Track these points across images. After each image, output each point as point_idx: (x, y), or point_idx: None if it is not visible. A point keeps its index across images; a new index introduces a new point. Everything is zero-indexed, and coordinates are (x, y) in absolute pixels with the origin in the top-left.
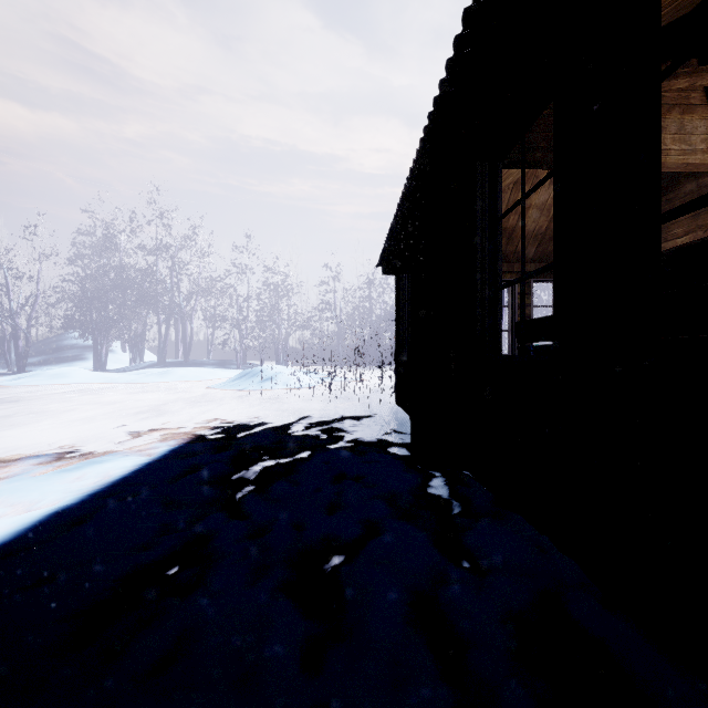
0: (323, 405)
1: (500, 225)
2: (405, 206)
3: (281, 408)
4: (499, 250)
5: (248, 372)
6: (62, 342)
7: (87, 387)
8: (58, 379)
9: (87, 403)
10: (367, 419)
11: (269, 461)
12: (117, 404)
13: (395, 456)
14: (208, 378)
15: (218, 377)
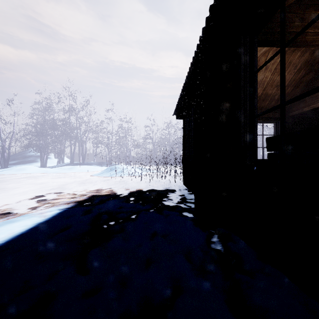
0: (146, 185)
1: (256, 76)
2: (190, 78)
3: (124, 187)
4: (255, 92)
5: (110, 168)
6: (27, 154)
7: (33, 175)
8: (20, 171)
9: (29, 183)
10: (169, 193)
11: (112, 221)
12: (43, 184)
13: (186, 218)
14: (92, 171)
15: (97, 170)
